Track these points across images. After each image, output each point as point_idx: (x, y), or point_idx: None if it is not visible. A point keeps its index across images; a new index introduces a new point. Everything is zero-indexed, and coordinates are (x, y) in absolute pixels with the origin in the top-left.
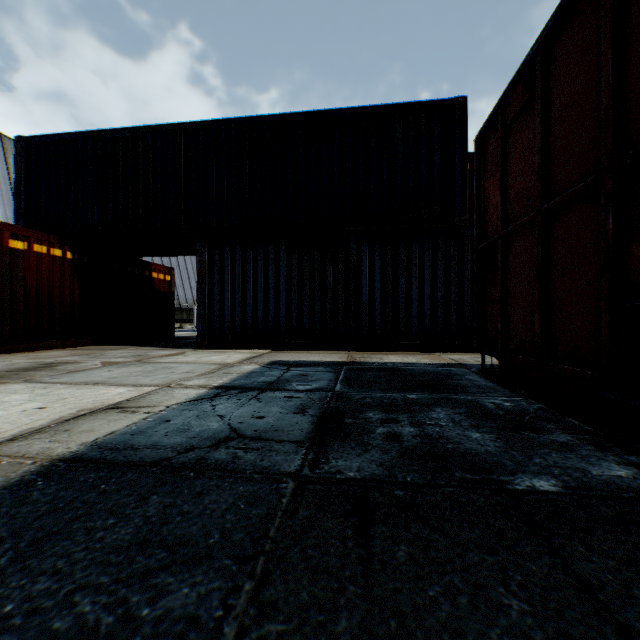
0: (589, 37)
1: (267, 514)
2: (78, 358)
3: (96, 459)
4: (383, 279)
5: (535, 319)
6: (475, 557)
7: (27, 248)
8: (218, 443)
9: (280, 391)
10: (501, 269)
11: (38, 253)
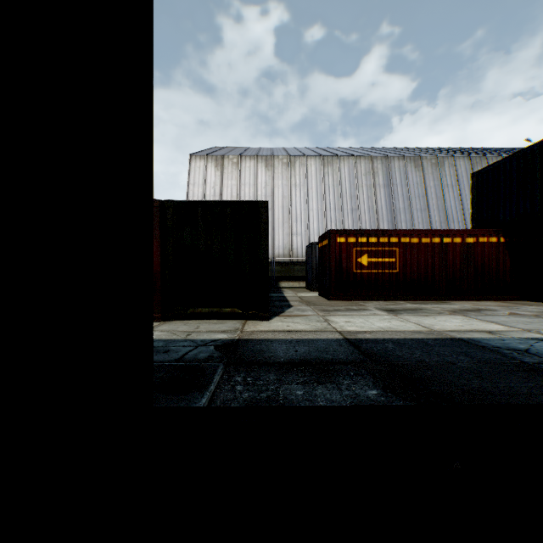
0: None
1: (496, 361)
2: (497, 308)
3: (465, 340)
4: None
5: None
6: (540, 383)
7: (473, 241)
8: (510, 349)
9: None
10: None
11: (479, 243)
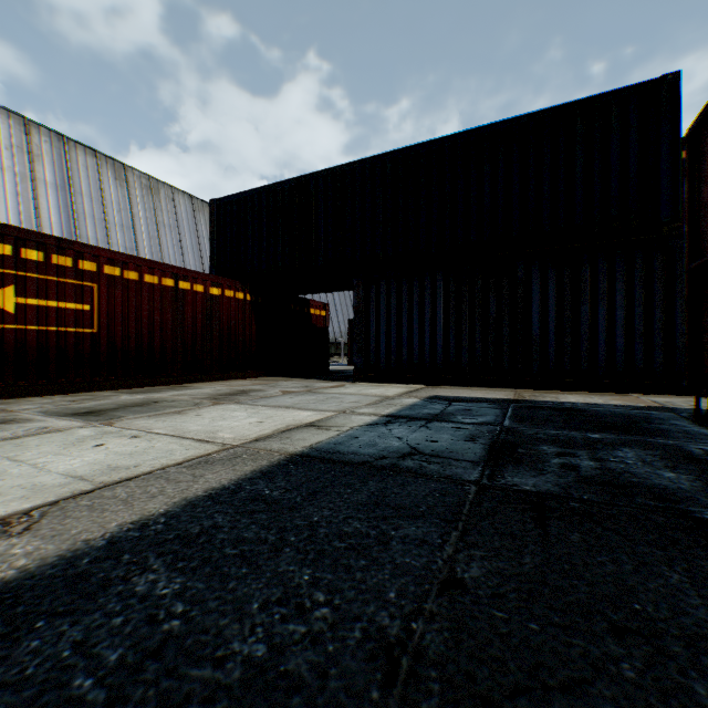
0: None
1: (458, 502)
2: (260, 387)
3: (318, 457)
4: (558, 307)
5: None
6: (644, 549)
7: (220, 294)
8: (404, 456)
9: (446, 422)
10: None
11: (227, 297)
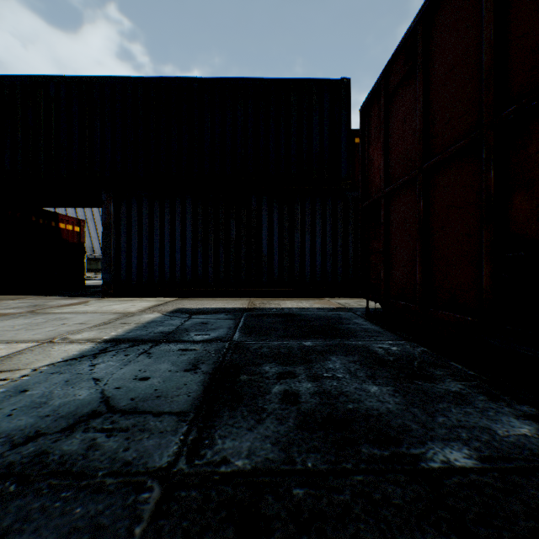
0: (469, 4)
1: None
2: None
3: None
4: (280, 233)
5: (417, 268)
6: None
7: None
8: (77, 423)
9: (176, 343)
10: (384, 224)
11: None
